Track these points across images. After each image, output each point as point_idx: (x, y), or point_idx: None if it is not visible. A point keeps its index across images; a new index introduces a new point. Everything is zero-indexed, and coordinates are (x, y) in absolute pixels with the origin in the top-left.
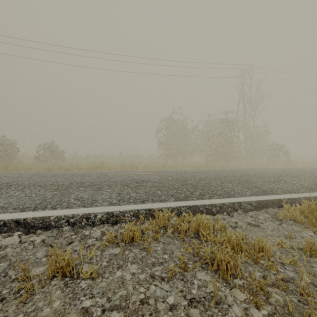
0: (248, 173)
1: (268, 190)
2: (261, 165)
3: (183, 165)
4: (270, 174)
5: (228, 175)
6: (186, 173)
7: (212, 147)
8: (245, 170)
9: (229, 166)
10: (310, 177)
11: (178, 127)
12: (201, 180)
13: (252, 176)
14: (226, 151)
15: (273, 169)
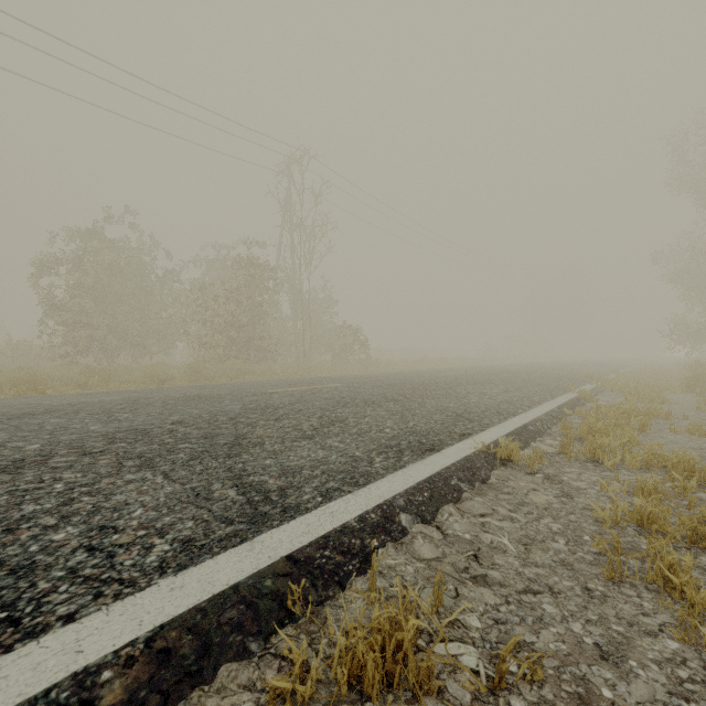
0: (270, 397)
1: (274, 489)
2: (322, 369)
3: (114, 376)
4: (321, 399)
5: (198, 413)
6: (34, 417)
7: (216, 327)
8: (271, 388)
9: (254, 373)
10: (398, 401)
11: (117, 263)
12: (16, 467)
13: (272, 410)
14: (249, 336)
15: (336, 381)
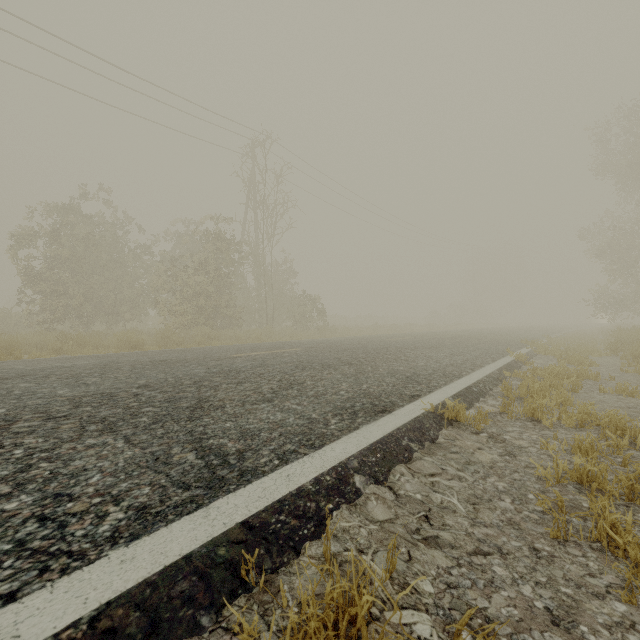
0: (233, 362)
1: (232, 452)
2: (284, 335)
3: (88, 342)
4: (281, 363)
5: (164, 376)
6: (4, 381)
7: (185, 296)
8: (235, 352)
9: (220, 338)
10: (352, 365)
11: (92, 237)
12: None
13: (234, 373)
14: (216, 305)
15: (296, 345)
